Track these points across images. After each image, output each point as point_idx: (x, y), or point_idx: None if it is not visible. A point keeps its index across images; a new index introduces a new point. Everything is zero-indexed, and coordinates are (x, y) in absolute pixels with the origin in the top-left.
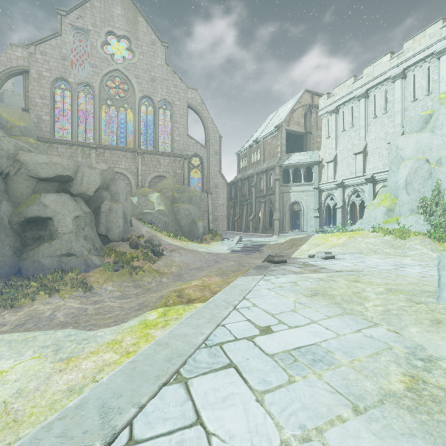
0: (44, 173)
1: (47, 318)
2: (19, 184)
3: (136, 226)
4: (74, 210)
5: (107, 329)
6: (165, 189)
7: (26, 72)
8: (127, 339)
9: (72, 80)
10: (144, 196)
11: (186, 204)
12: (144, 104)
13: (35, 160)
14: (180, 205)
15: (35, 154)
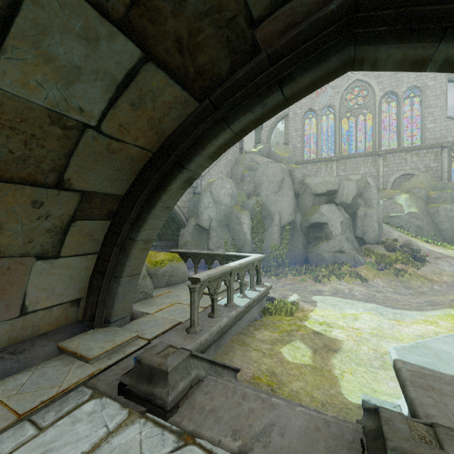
0: (320, 190)
1: (348, 293)
2: (305, 200)
3: (387, 230)
4: (339, 216)
5: (411, 312)
6: (415, 189)
7: (286, 116)
8: (441, 322)
9: (317, 108)
10: (389, 198)
11: (448, 204)
12: (385, 101)
13: (314, 182)
14: (439, 206)
15: (314, 177)
